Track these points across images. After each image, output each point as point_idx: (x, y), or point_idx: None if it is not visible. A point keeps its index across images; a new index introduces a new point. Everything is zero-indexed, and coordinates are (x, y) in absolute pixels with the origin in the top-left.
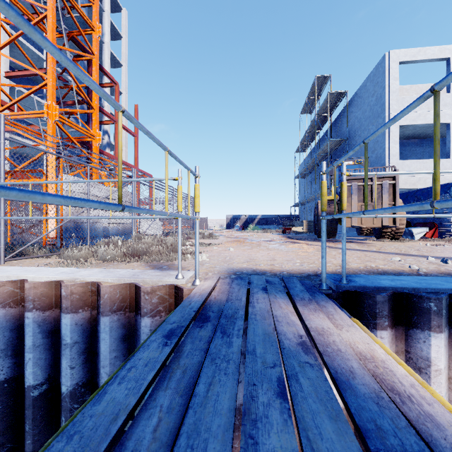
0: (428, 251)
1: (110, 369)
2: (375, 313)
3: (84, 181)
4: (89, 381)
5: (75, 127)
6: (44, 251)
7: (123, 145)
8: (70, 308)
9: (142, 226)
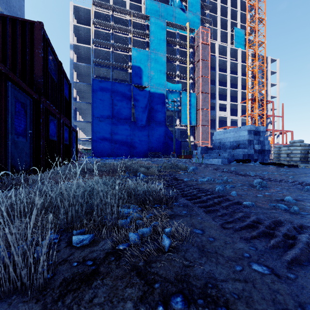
0: None
1: None
2: None
3: None
4: None
5: None
6: None
7: (277, 119)
8: None
9: None
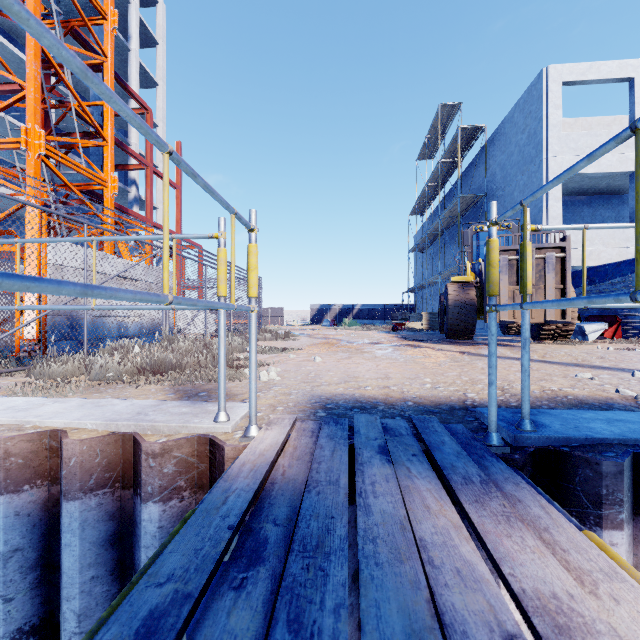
0: (618, 360)
1: (81, 602)
2: (599, 496)
3: (44, 239)
4: (45, 621)
5: (74, 166)
6: (5, 364)
7: (160, 201)
8: (3, 485)
9: (184, 321)
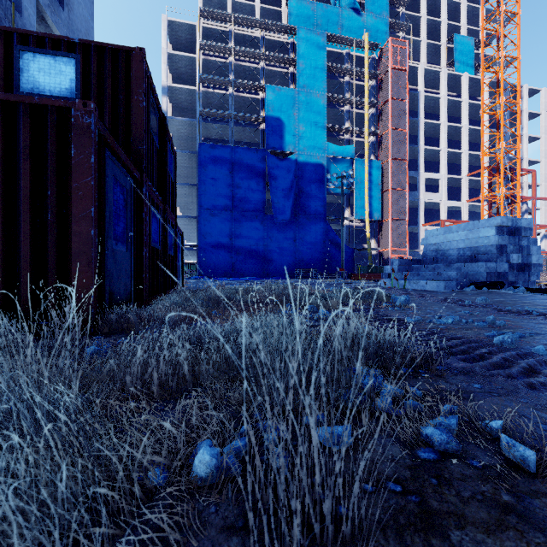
0: None
1: None
2: None
3: None
4: None
5: None
6: None
7: (542, 204)
8: None
9: None
